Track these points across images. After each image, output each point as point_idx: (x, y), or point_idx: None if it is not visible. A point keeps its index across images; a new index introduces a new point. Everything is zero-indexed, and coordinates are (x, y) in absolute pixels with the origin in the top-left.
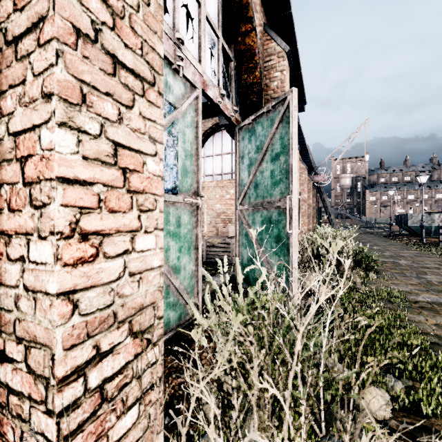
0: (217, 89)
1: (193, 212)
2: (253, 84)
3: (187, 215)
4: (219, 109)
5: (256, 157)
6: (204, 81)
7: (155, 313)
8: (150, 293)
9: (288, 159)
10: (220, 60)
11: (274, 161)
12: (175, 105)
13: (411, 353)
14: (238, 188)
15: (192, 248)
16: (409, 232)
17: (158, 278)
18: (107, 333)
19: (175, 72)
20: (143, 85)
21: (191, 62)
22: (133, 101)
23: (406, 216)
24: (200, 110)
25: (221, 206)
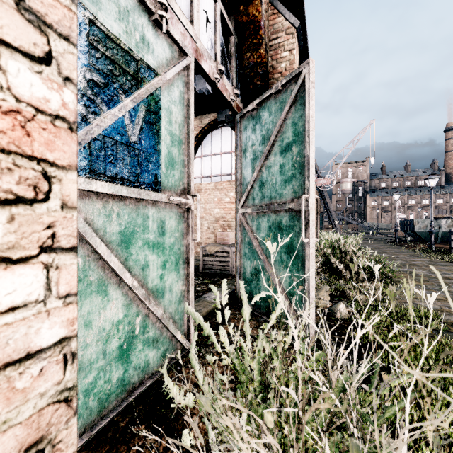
0: (215, 63)
1: (183, 215)
2: (258, 64)
3: (174, 219)
4: (217, 89)
5: (262, 150)
6: (198, 49)
7: None
8: (21, 423)
9: (303, 149)
10: (218, 29)
11: (284, 153)
12: (156, 70)
13: None
14: (240, 187)
15: (181, 263)
16: (414, 238)
17: (56, 372)
18: None
19: (156, 27)
20: None
21: (179, 18)
22: None
23: (412, 221)
24: (192, 85)
25: (219, 211)
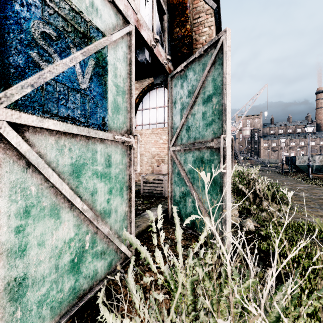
0: (151, 33)
1: (126, 151)
2: (184, 37)
3: (119, 154)
4: (154, 54)
5: (188, 101)
6: (138, 20)
7: None
8: None
9: (221, 99)
10: (154, 7)
11: (206, 103)
12: (103, 32)
13: None
14: (171, 131)
15: (124, 189)
16: (296, 169)
17: None
18: None
19: None
20: None
21: None
22: None
23: (294, 158)
24: (133, 47)
25: (155, 149)
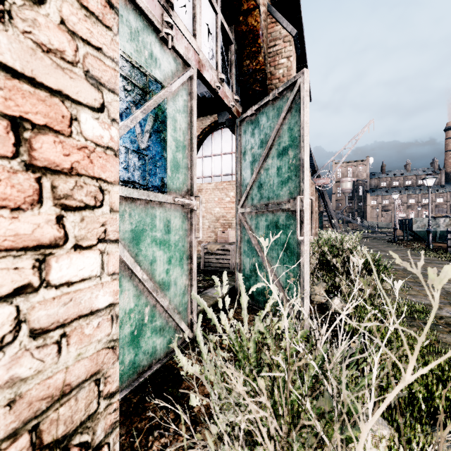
0: (216, 72)
1: (186, 215)
2: (256, 71)
3: (179, 218)
4: (218, 96)
5: (260, 153)
6: (200, 60)
7: (101, 391)
8: (87, 357)
9: (298, 153)
10: (219, 39)
11: (281, 157)
12: (162, 83)
13: None
14: (239, 188)
15: (185, 259)
16: (413, 237)
17: (107, 327)
18: None
19: (162, 43)
20: None
21: (184, 34)
22: None
23: (410, 220)
24: (195, 94)
25: (220, 210)
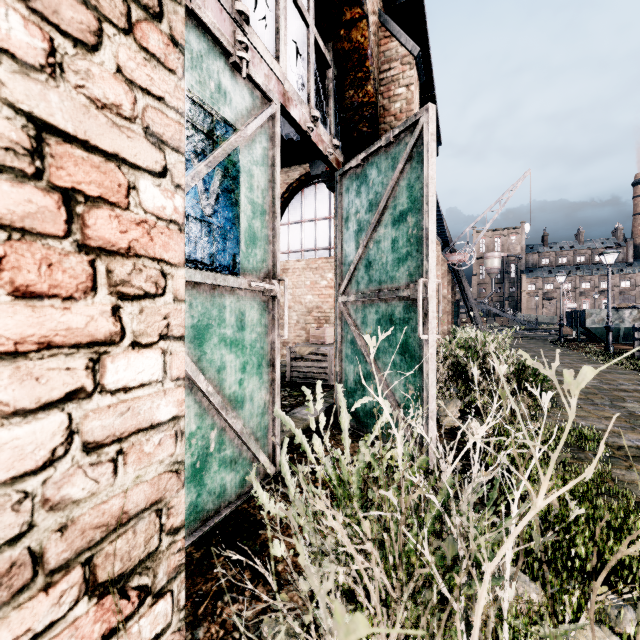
0: (307, 108)
1: (267, 305)
2: (364, 105)
3: (256, 310)
4: (310, 141)
5: (368, 219)
6: (285, 92)
7: (163, 524)
8: (147, 481)
9: (420, 220)
10: (311, 62)
11: (398, 225)
12: (234, 125)
13: (633, 543)
14: (340, 268)
15: (264, 365)
16: (586, 336)
17: (170, 445)
18: (7, 613)
19: (234, 70)
20: (127, 8)
21: (263, 57)
22: (98, 34)
23: (583, 313)
24: (278, 139)
25: (313, 298)
